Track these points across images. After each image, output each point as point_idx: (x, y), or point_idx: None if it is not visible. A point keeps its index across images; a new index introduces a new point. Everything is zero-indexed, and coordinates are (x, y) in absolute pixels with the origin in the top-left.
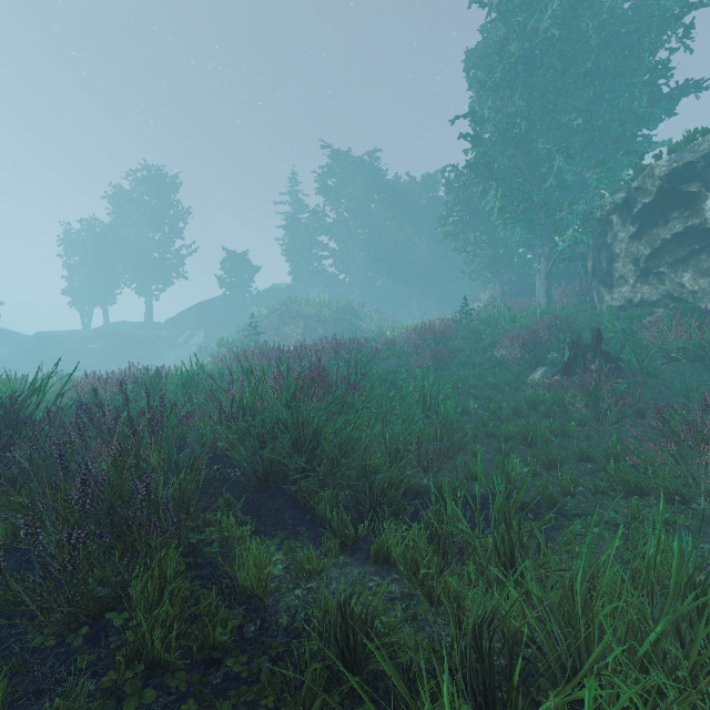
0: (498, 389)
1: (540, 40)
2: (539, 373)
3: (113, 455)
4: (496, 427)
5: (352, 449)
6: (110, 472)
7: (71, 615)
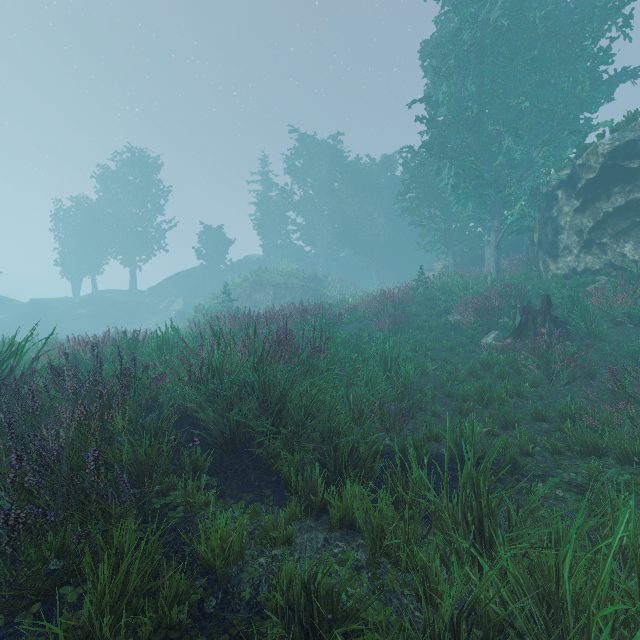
0: (453, 352)
1: (491, 29)
2: (492, 336)
3: (78, 419)
4: (453, 388)
5: (317, 410)
6: (73, 436)
7: (15, 597)
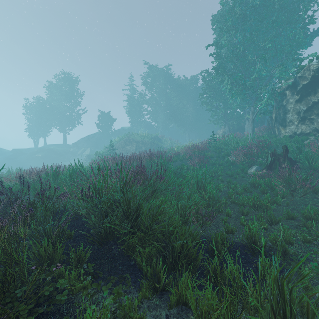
0: (233, 177)
1: (250, 6)
2: (254, 168)
3: None
4: (235, 198)
5: (159, 215)
6: None
7: None
